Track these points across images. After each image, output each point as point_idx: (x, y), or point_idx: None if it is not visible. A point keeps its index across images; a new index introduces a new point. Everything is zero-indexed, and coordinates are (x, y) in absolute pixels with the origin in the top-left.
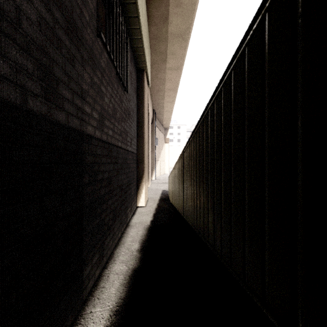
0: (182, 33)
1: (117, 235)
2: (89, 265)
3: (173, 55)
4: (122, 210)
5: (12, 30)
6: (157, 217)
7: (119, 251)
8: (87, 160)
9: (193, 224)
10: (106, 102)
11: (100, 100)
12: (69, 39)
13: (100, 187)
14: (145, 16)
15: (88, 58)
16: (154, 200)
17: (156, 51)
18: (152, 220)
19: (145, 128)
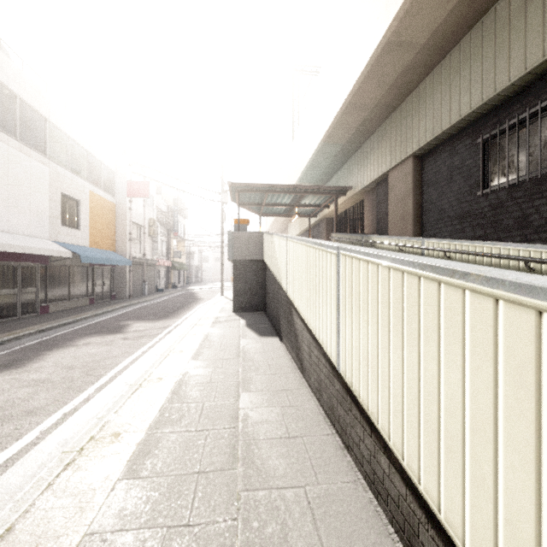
0: None
1: None
2: None
3: None
4: None
5: (543, 228)
6: None
7: None
8: None
9: None
10: None
11: None
12: None
13: None
14: None
15: None
16: None
17: None
18: None
19: None
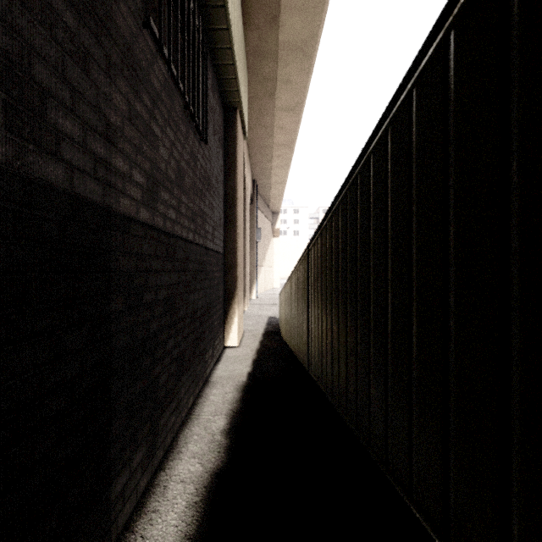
0: (303, 45)
1: (185, 403)
2: (125, 473)
3: (288, 85)
4: (197, 355)
5: None
6: (259, 366)
7: (189, 433)
8: (119, 264)
9: (330, 392)
10: (163, 157)
11: (151, 150)
12: (74, 13)
13: (151, 316)
14: (238, 11)
15: (123, 64)
16: (255, 335)
17: (257, 77)
18: (251, 372)
19: (239, 210)
